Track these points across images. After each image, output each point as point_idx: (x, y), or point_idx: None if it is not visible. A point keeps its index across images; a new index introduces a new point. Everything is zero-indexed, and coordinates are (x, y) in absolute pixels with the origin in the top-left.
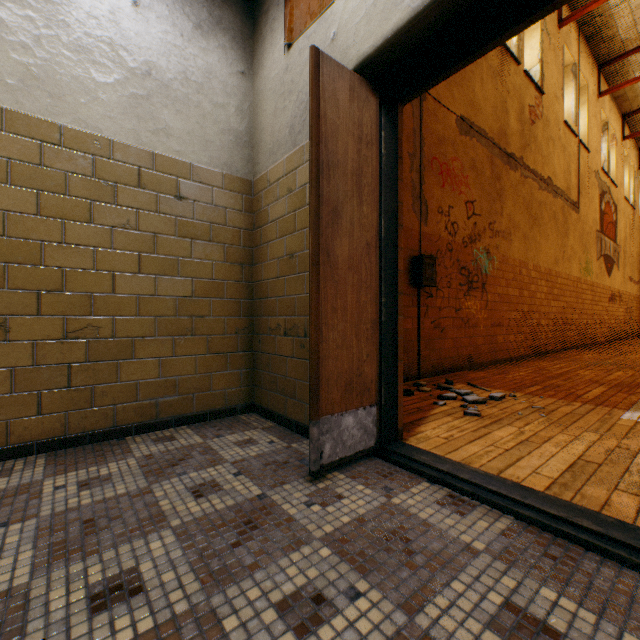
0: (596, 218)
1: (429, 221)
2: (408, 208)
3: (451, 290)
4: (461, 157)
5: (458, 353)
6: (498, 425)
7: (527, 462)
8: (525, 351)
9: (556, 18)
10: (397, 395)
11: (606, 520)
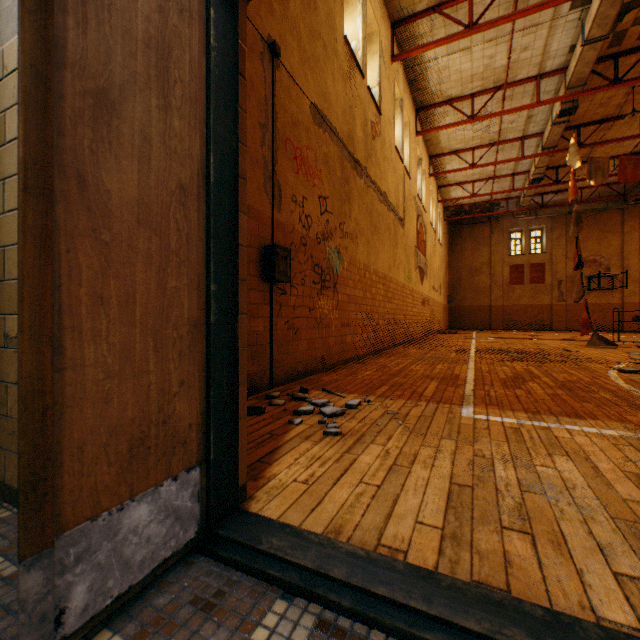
0: (415, 235)
1: (283, 208)
2: (259, 188)
3: (306, 288)
4: (315, 148)
5: (312, 355)
6: (362, 445)
7: (405, 504)
8: (368, 349)
9: (390, 52)
10: (237, 438)
11: (536, 617)
